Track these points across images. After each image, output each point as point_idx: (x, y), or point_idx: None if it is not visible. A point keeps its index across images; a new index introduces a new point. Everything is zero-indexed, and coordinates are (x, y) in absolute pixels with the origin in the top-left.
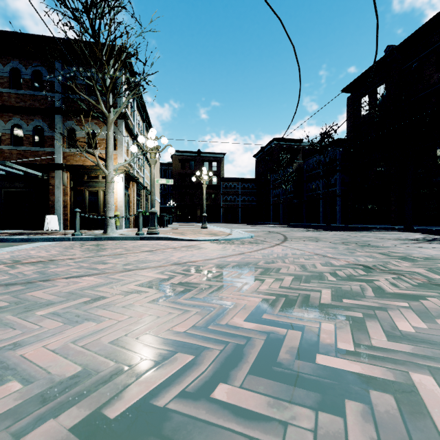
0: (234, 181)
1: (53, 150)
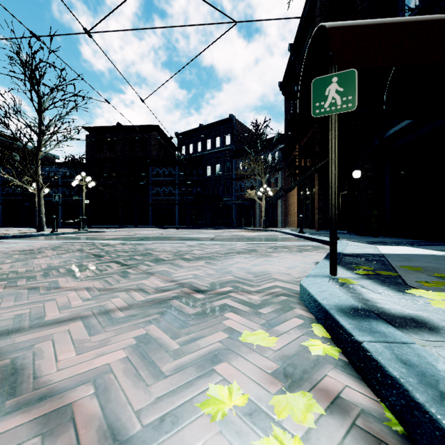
0: None
1: None
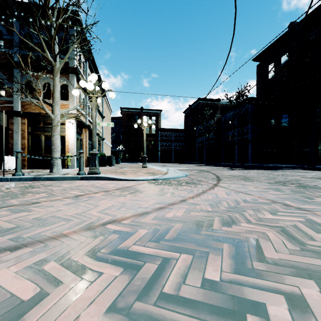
0: (168, 131)
1: (12, 99)
